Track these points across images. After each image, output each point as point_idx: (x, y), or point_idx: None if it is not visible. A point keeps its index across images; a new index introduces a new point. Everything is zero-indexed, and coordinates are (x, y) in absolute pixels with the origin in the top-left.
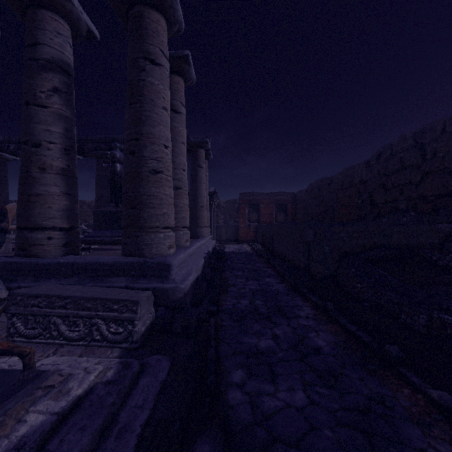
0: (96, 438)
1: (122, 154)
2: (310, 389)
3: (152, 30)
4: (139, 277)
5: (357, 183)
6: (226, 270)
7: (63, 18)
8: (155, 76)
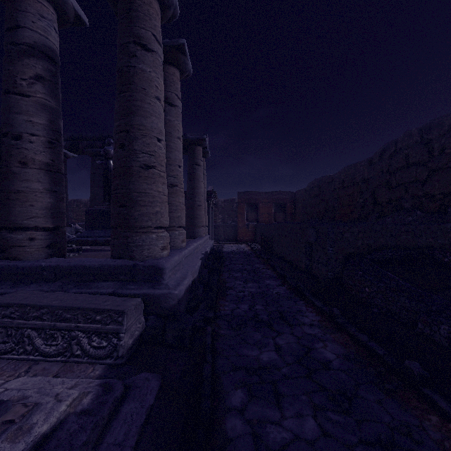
0: None
1: None
2: (321, 415)
3: (143, 13)
4: (129, 282)
5: (359, 181)
6: (224, 272)
7: None
8: (147, 63)
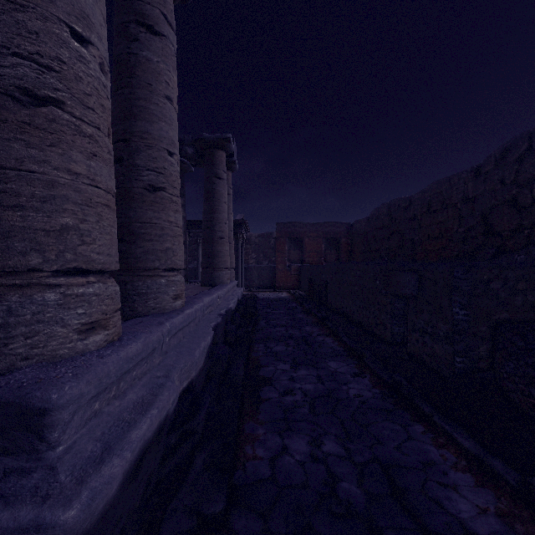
0: None
1: None
2: None
3: None
4: None
5: (458, 202)
6: (257, 342)
7: None
8: None
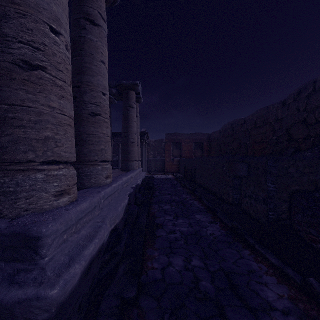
0: None
1: None
2: None
3: None
4: None
5: (272, 121)
6: (154, 203)
7: None
8: None
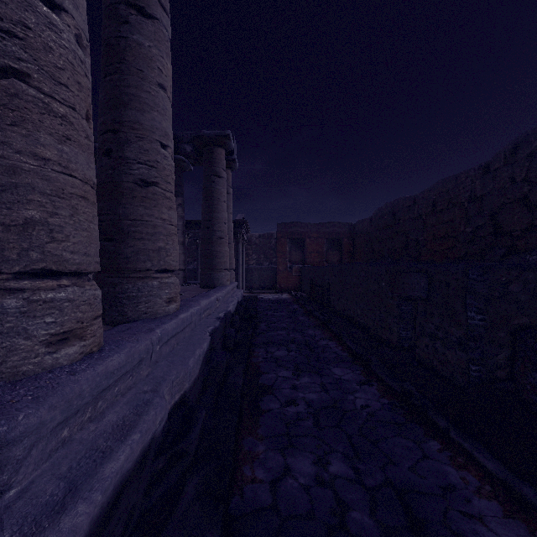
0: None
1: None
2: None
3: None
4: None
5: (465, 201)
6: (257, 346)
7: None
8: None
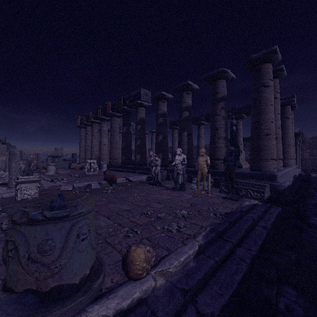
0: (264, 211)
1: (236, 121)
2: None
3: (265, 73)
4: (260, 180)
5: None
6: (311, 188)
7: (224, 79)
8: (267, 92)
